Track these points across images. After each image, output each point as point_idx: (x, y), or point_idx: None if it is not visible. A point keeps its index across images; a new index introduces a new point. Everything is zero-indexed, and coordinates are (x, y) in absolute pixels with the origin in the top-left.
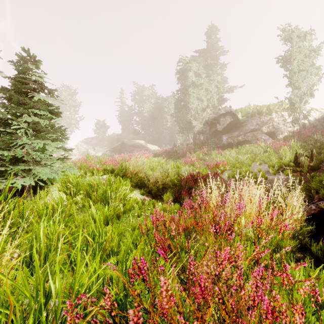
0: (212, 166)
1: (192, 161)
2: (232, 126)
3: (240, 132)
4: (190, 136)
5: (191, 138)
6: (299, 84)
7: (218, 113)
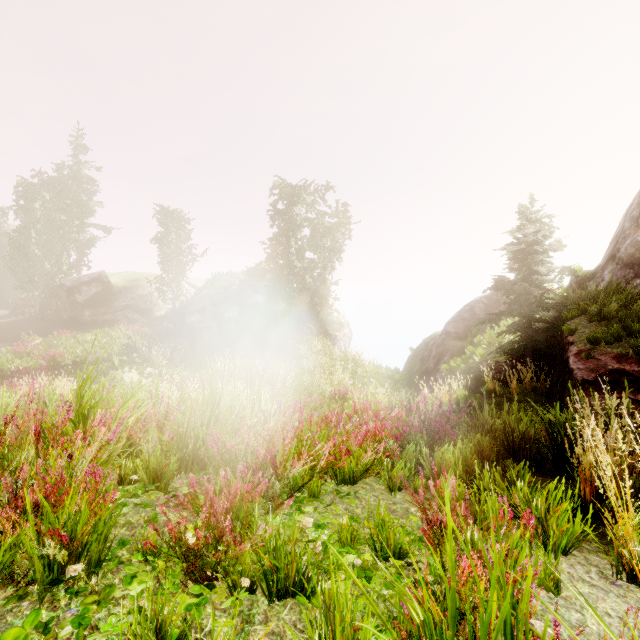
0: (48, 358)
1: (28, 349)
2: (100, 297)
3: (109, 307)
4: (35, 295)
5: (37, 298)
6: (173, 264)
7: (80, 278)
